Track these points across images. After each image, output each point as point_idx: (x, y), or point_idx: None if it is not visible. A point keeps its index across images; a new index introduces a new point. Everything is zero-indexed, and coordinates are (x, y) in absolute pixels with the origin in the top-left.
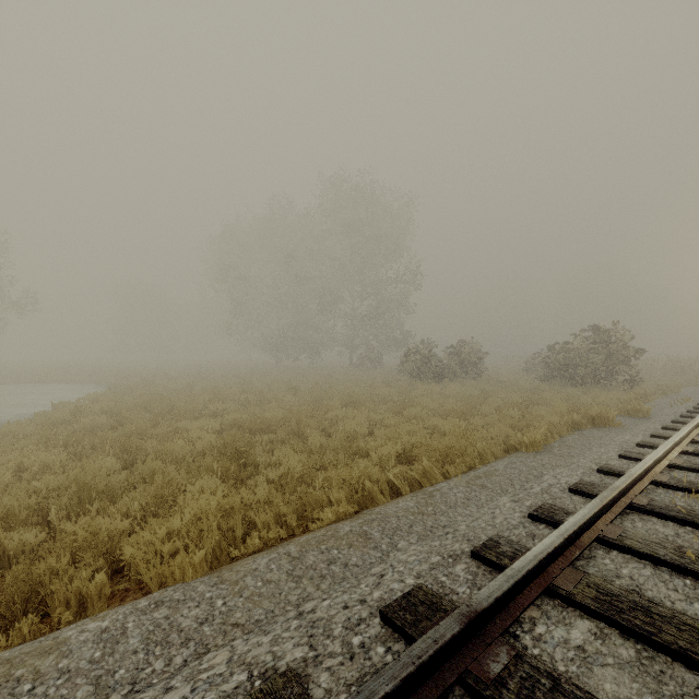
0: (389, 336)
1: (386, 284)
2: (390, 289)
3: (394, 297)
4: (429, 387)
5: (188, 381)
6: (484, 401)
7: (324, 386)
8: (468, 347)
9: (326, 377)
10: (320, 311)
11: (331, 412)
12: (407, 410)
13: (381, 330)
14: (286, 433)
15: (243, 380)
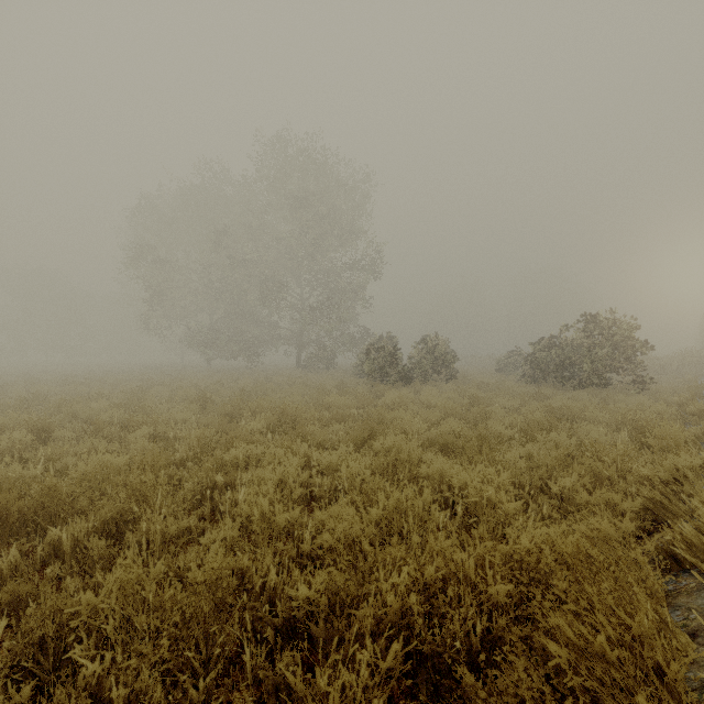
0: (343, 333)
1: (340, 270)
2: (345, 277)
3: (350, 286)
4: (400, 393)
5: (55, 389)
6: (487, 414)
7: (256, 393)
8: (440, 342)
9: (260, 381)
10: (261, 301)
11: (235, 450)
12: (382, 441)
13: (334, 324)
14: (98, 521)
15: (137, 387)
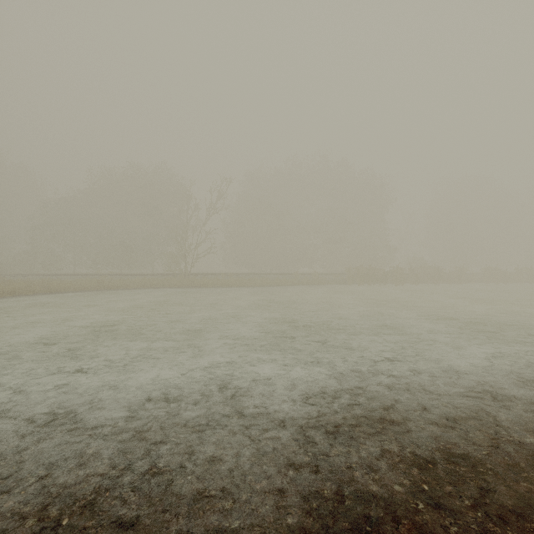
0: None
1: None
2: None
3: None
4: None
5: None
6: None
7: None
8: None
9: None
10: None
11: None
12: None
13: None
14: None
15: None
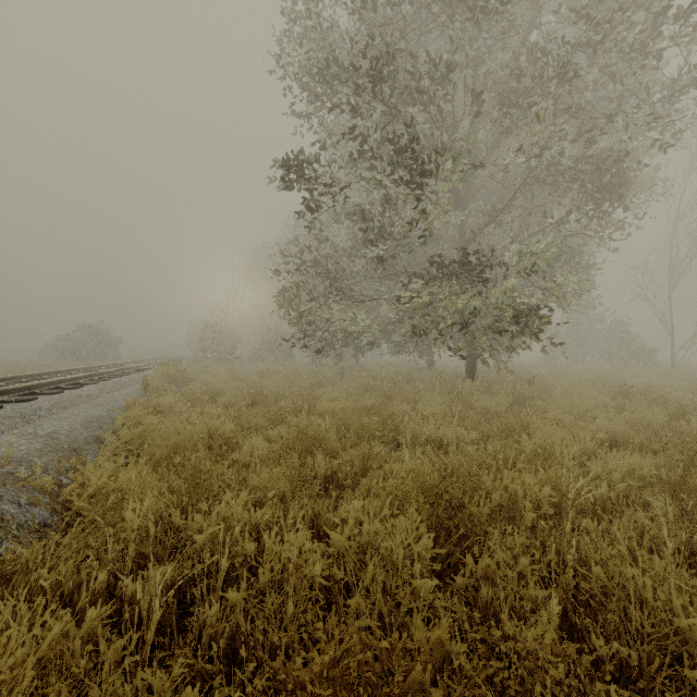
0: None
1: None
2: None
3: None
4: None
5: None
6: None
7: None
8: None
9: None
10: None
11: None
12: None
13: None
14: None
15: None
